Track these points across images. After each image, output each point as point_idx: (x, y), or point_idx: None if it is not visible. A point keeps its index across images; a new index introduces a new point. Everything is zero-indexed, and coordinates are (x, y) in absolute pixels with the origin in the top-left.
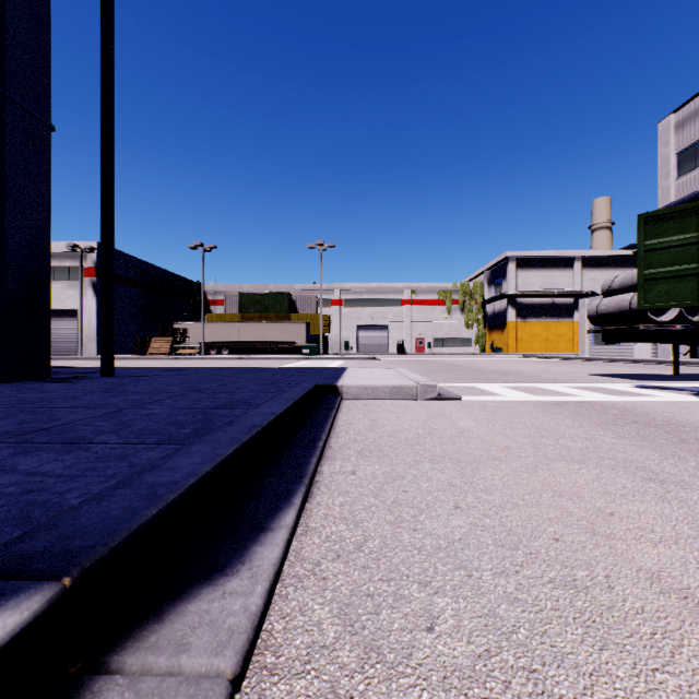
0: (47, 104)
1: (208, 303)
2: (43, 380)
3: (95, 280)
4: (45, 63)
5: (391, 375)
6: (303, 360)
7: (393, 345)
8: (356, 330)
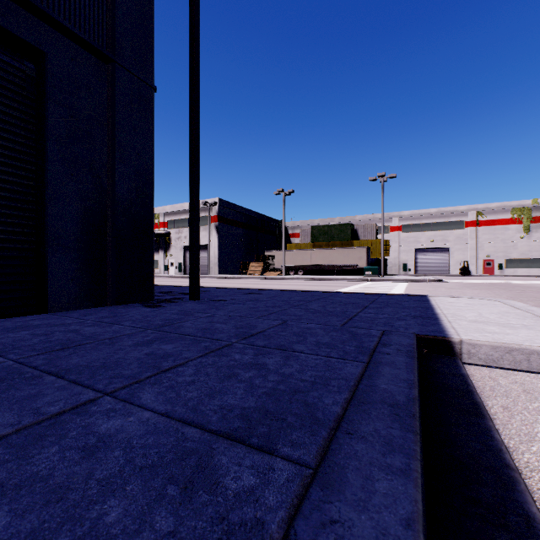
0: (150, 68)
1: (288, 235)
2: (145, 302)
3: (217, 224)
4: (148, 34)
5: (518, 316)
6: (365, 281)
7: (455, 267)
8: (414, 253)
